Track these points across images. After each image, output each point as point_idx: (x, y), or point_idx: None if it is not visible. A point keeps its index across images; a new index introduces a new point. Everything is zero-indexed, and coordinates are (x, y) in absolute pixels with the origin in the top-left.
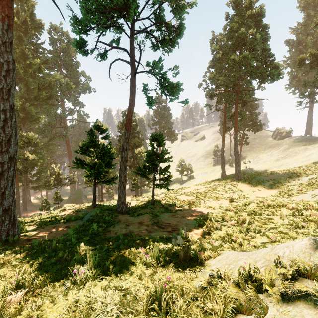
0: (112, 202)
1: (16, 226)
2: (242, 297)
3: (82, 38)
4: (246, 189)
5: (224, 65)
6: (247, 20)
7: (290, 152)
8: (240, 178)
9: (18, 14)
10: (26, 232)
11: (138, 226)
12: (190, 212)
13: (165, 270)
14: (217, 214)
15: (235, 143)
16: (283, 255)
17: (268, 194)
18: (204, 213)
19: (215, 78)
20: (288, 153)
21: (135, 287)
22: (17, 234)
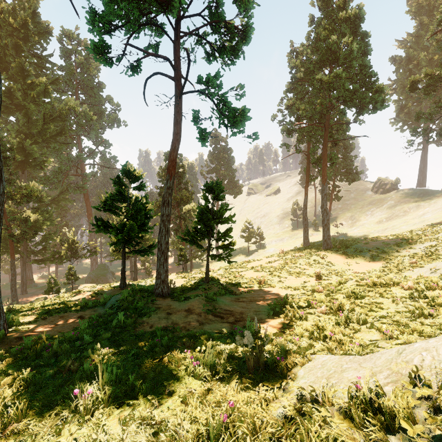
0: (150, 282)
1: (1, 318)
2: (359, 440)
3: (103, 39)
4: (338, 262)
5: (308, 88)
6: (339, 24)
7: (397, 211)
8: (330, 247)
9: (14, 12)
10: (18, 325)
11: (185, 315)
12: (261, 295)
13: (225, 385)
14: (300, 297)
15: (322, 197)
16: (422, 363)
17: (370, 268)
18: (281, 295)
19: (295, 106)
20: (394, 212)
21: (175, 420)
22: (3, 329)
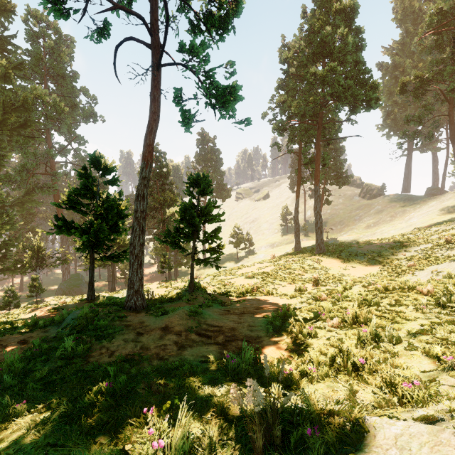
0: None
1: None
2: None
3: None
4: (334, 266)
5: (300, 85)
6: (333, 17)
7: (384, 216)
8: (323, 251)
9: None
10: None
11: (160, 336)
12: (254, 305)
13: None
14: (300, 307)
15: (316, 199)
16: None
17: (367, 273)
18: (278, 305)
19: (286, 104)
20: (382, 217)
21: None
22: None
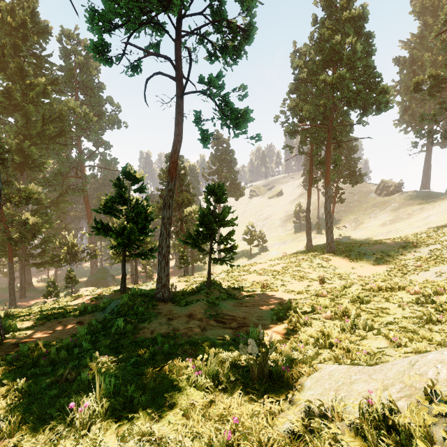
0: (151, 285)
1: None
2: None
3: (102, 38)
4: (342, 265)
5: (311, 89)
6: (343, 25)
7: (401, 214)
8: (334, 250)
9: (12, 11)
10: (15, 331)
11: (186, 321)
12: (264, 299)
13: (228, 396)
14: (303, 302)
15: (326, 200)
16: (437, 377)
17: (374, 272)
18: (285, 300)
19: (298, 107)
20: (398, 214)
21: (176, 436)
22: None
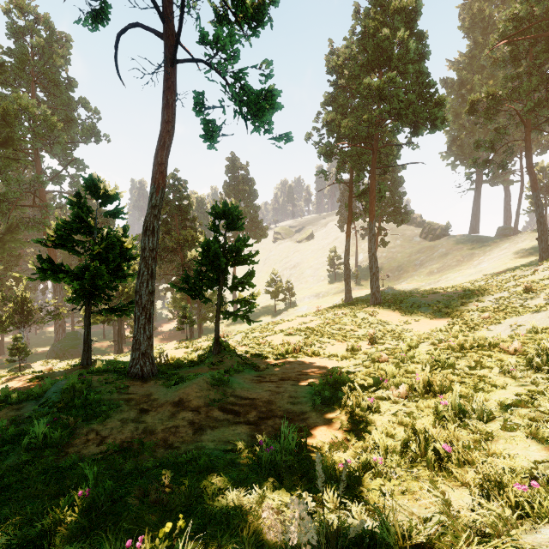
0: None
1: None
2: None
3: None
4: (393, 320)
5: (351, 101)
6: (391, 17)
7: (449, 261)
8: (380, 301)
9: None
10: None
11: (171, 413)
12: (297, 369)
13: None
14: (355, 371)
15: (370, 238)
16: None
17: (433, 327)
18: (326, 369)
19: (335, 123)
20: (446, 261)
21: None
22: None
